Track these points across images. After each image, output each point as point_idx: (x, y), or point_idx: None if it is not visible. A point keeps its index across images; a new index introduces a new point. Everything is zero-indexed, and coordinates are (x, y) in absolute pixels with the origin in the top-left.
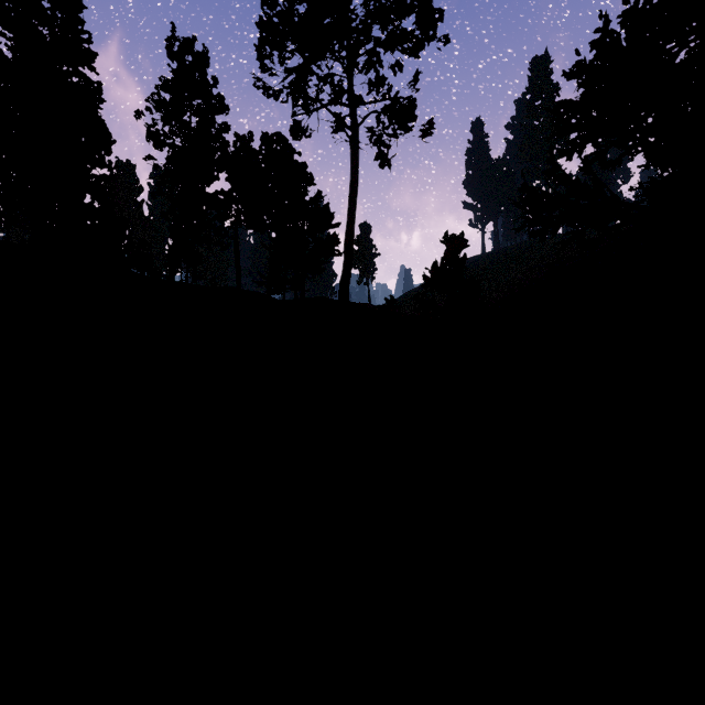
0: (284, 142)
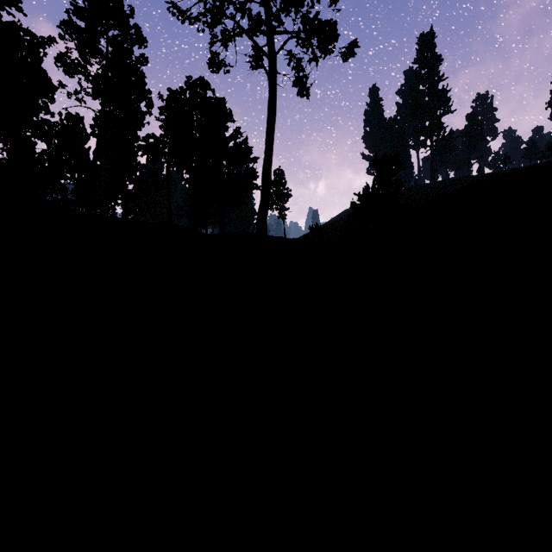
0: (207, 87)
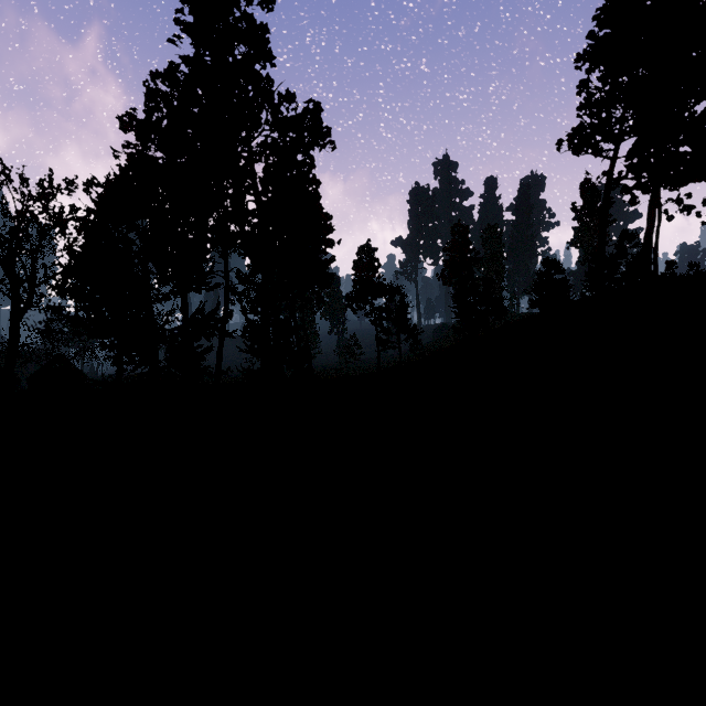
0: None
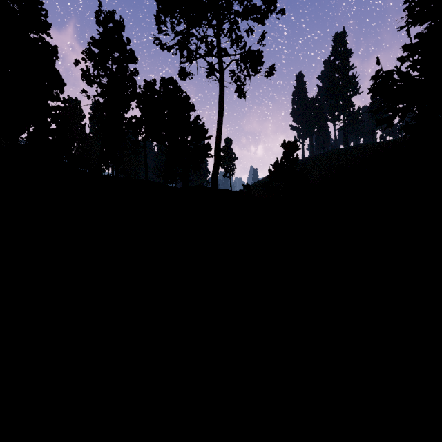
0: (175, 84)
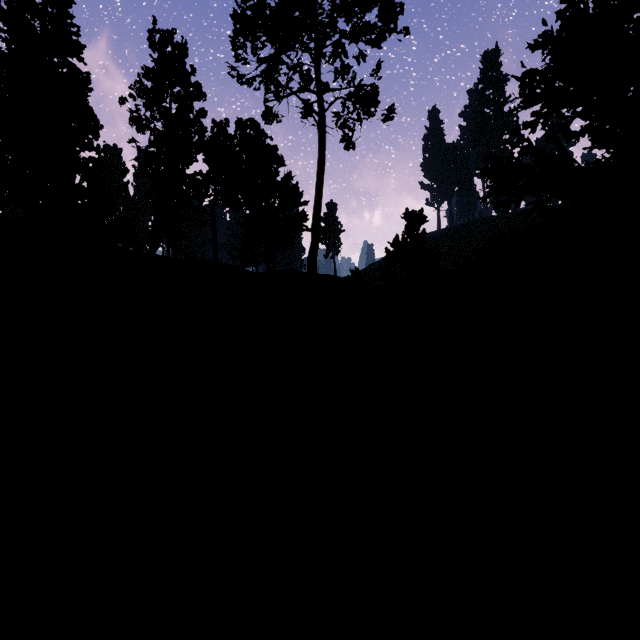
0: (257, 127)
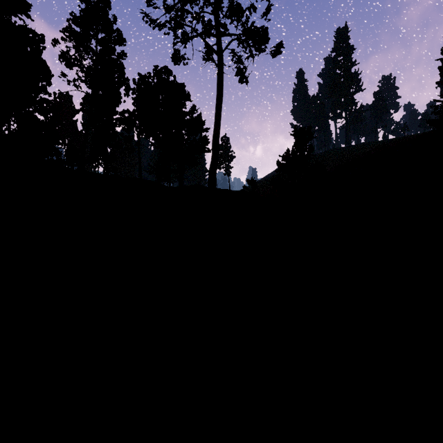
0: (170, 73)
